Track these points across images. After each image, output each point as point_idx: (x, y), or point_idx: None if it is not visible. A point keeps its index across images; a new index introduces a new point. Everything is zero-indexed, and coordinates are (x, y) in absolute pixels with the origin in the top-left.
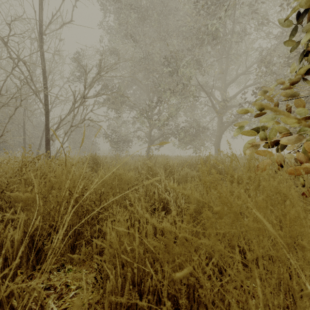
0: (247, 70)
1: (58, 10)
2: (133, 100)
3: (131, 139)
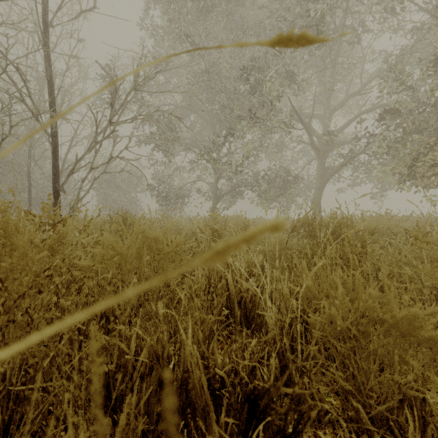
0: (363, 89)
1: None
2: (191, 135)
3: (189, 194)
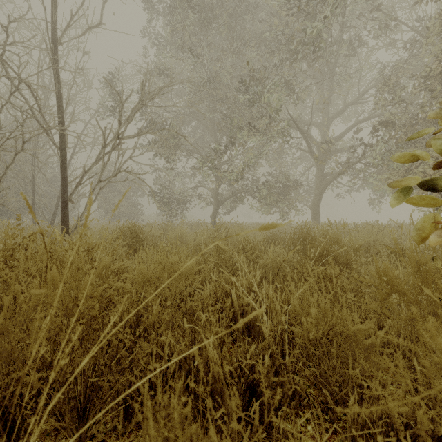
0: (360, 98)
1: (81, 7)
2: (193, 142)
3: (190, 199)
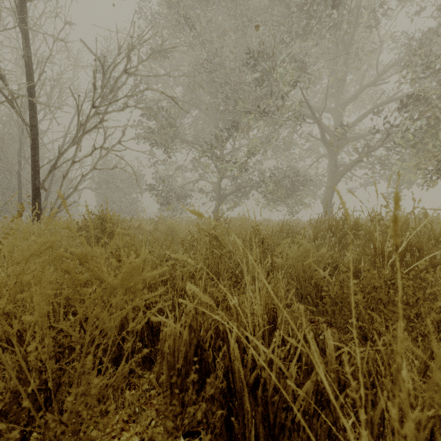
0: (379, 79)
1: None
2: (193, 132)
3: (191, 195)
